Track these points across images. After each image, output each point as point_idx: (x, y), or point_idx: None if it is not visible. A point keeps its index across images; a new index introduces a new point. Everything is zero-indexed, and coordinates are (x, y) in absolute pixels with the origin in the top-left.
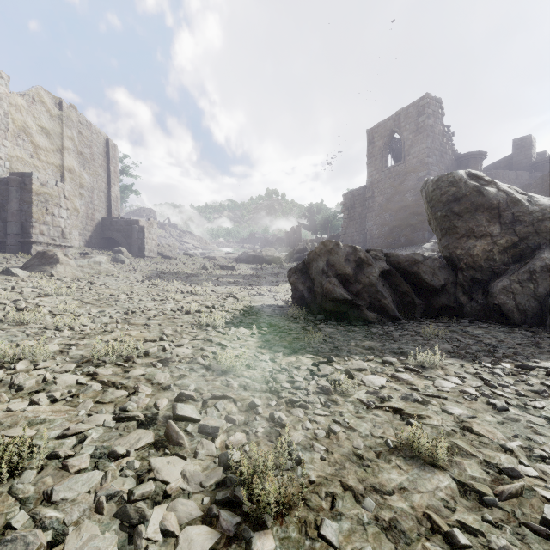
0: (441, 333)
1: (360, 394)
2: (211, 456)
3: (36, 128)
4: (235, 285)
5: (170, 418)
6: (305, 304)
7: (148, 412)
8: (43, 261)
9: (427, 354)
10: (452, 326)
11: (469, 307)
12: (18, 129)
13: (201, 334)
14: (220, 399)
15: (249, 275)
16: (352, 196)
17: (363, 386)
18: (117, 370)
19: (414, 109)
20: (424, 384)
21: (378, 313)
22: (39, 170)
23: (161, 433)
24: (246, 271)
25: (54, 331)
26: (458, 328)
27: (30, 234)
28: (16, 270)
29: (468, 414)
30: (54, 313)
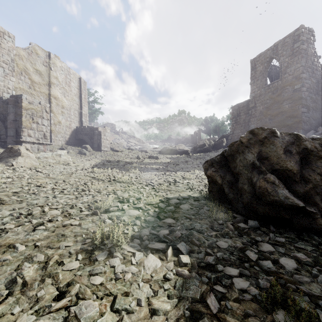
0: None
1: None
2: None
3: (33, 70)
4: (156, 171)
5: None
6: (224, 199)
7: None
8: (10, 154)
9: None
10: None
11: None
12: (21, 70)
13: (79, 279)
14: None
15: (167, 162)
16: (238, 108)
17: None
18: None
19: (290, 39)
20: None
21: None
22: (35, 96)
23: None
24: (165, 159)
25: None
26: None
27: (21, 136)
28: None
29: None
30: None
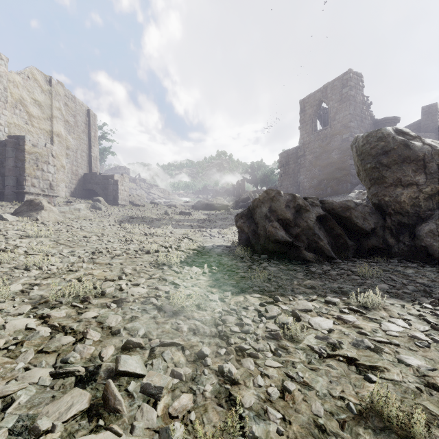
0: (376, 273)
1: (309, 338)
2: (151, 429)
3: (30, 100)
4: (190, 228)
5: (113, 372)
6: (250, 245)
7: (91, 364)
8: (30, 208)
9: (366, 294)
10: (383, 265)
11: (397, 248)
12: (15, 101)
13: (157, 273)
14: (168, 346)
15: (203, 219)
16: (287, 155)
17: (311, 329)
18: (71, 312)
19: (339, 82)
20: (371, 327)
21: (315, 253)
22: (33, 134)
23: (99, 394)
24: (200, 216)
25: (23, 270)
26: (389, 268)
27: (23, 186)
28: (6, 215)
29: (428, 366)
30: (28, 253)
